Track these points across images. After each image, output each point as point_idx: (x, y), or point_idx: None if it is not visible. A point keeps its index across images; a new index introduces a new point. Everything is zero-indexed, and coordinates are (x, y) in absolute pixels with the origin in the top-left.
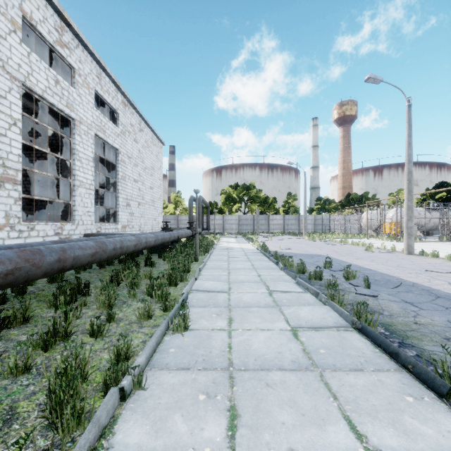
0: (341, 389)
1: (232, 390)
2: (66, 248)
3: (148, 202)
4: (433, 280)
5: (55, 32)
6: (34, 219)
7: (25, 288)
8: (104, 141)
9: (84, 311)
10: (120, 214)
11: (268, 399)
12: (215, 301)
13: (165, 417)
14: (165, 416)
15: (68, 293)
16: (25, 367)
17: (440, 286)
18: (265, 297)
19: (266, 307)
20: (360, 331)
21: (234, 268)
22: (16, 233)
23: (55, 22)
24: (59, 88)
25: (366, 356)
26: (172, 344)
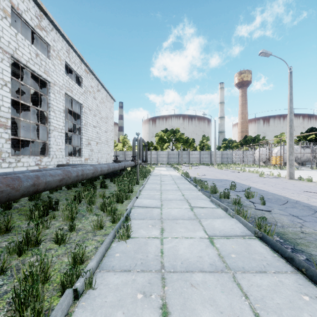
0: (250, 289)
1: (164, 289)
2: (40, 175)
3: (103, 142)
4: (311, 199)
5: (35, 19)
6: (22, 154)
7: (11, 205)
8: (72, 98)
9: (53, 222)
10: (83, 150)
11: (193, 298)
12: (151, 215)
13: (109, 314)
14: (109, 313)
15: (41, 209)
16: (2, 270)
17: (316, 203)
18: (188, 212)
19: (189, 219)
20: (261, 239)
21: (165, 190)
22: (7, 164)
23: (35, 12)
24: (39, 59)
25: (267, 260)
26: (117, 249)
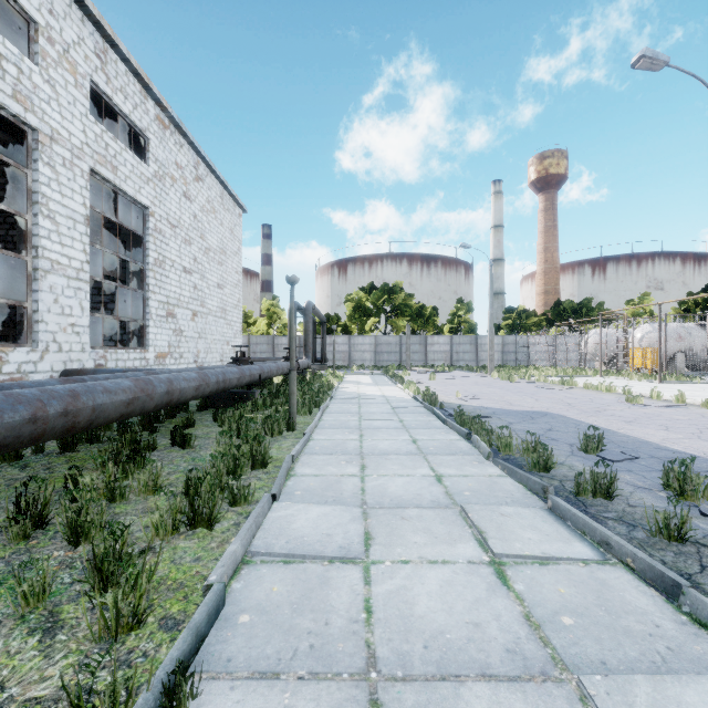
0: None
1: None
2: None
3: (213, 312)
4: None
5: None
6: None
7: None
8: (116, 189)
9: None
10: (153, 332)
11: None
12: (317, 628)
13: None
14: None
15: None
16: None
17: None
18: (490, 595)
19: (521, 680)
20: None
21: (374, 452)
22: None
23: None
24: None
25: None
26: None
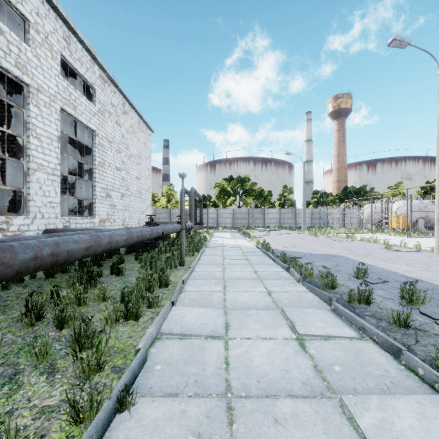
0: None
1: None
2: None
3: (134, 194)
4: None
5: None
6: None
7: None
8: (75, 120)
9: None
10: (98, 206)
11: None
12: (198, 372)
13: None
14: None
15: None
16: None
17: None
18: (295, 355)
19: (309, 397)
20: None
21: (231, 278)
22: None
23: None
24: (3, 40)
25: None
26: None
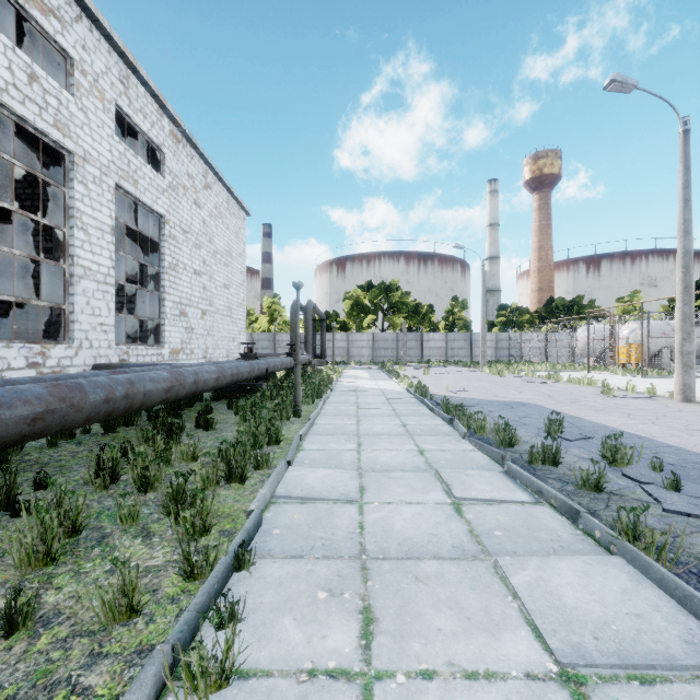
0: None
1: None
2: None
3: (220, 310)
4: None
5: None
6: (18, 339)
7: None
8: (136, 200)
9: None
10: (168, 330)
11: None
12: (326, 536)
13: None
14: None
15: None
16: None
17: None
18: (447, 520)
19: (459, 559)
20: None
21: (369, 434)
22: None
23: None
24: (38, 90)
25: None
26: None
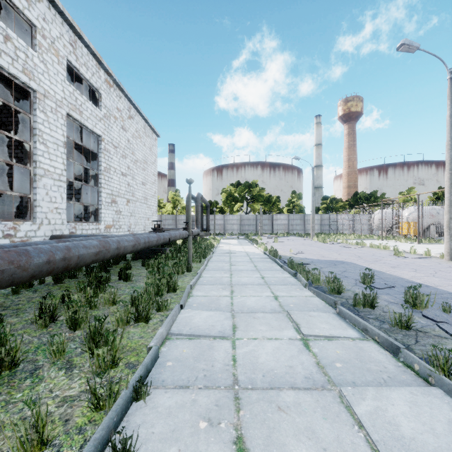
0: None
1: None
2: None
3: (139, 199)
4: None
5: None
6: (3, 218)
7: None
8: (81, 125)
9: None
10: (103, 212)
11: None
12: (207, 368)
13: None
14: None
15: None
16: None
17: None
18: (299, 354)
19: (311, 389)
20: None
21: (238, 284)
22: None
23: None
24: (11, 47)
25: None
26: None
